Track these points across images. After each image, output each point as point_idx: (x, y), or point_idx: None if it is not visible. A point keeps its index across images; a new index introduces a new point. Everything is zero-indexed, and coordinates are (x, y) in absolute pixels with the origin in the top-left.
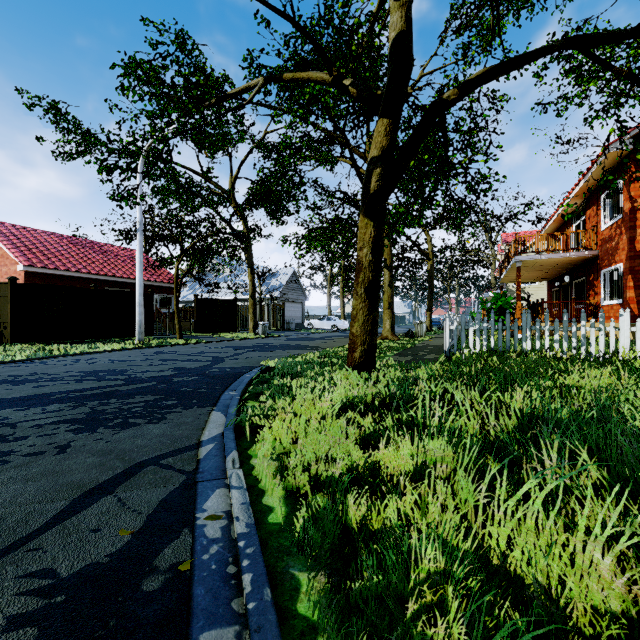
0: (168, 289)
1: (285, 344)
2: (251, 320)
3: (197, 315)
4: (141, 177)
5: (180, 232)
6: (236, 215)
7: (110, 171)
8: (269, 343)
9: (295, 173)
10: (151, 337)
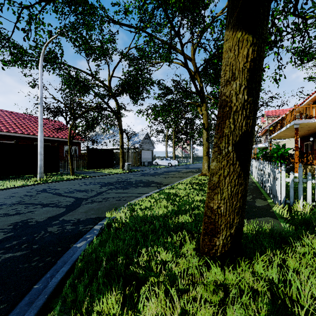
0: (74, 143)
1: (138, 180)
2: (121, 161)
3: (88, 158)
4: (41, 68)
5: (72, 107)
6: (107, 95)
7: (24, 66)
8: (128, 178)
9: (146, 72)
10: (57, 173)
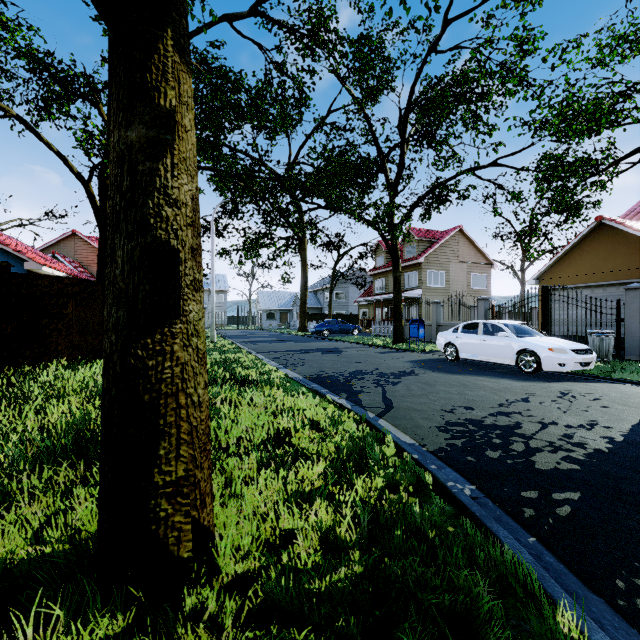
0: None
1: None
2: None
3: None
4: None
5: None
6: None
7: None
8: None
9: None
10: None
